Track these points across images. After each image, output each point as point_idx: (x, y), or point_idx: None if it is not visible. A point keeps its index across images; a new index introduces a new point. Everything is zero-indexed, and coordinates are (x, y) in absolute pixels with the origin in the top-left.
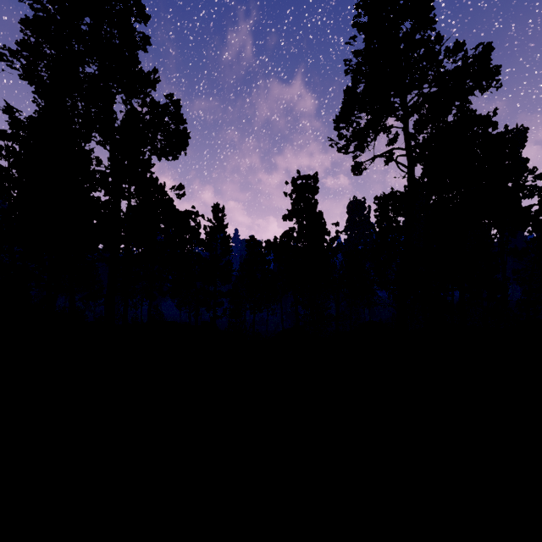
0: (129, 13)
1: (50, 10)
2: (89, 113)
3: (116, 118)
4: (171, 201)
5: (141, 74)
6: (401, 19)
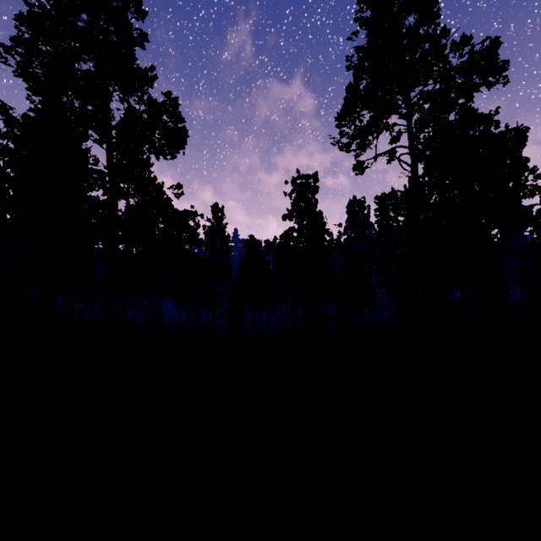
0: (126, 9)
1: (45, 6)
2: (85, 111)
3: (113, 116)
4: (169, 201)
5: (138, 71)
6: (405, 13)
